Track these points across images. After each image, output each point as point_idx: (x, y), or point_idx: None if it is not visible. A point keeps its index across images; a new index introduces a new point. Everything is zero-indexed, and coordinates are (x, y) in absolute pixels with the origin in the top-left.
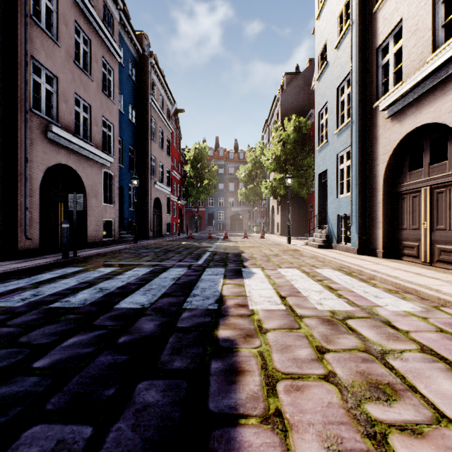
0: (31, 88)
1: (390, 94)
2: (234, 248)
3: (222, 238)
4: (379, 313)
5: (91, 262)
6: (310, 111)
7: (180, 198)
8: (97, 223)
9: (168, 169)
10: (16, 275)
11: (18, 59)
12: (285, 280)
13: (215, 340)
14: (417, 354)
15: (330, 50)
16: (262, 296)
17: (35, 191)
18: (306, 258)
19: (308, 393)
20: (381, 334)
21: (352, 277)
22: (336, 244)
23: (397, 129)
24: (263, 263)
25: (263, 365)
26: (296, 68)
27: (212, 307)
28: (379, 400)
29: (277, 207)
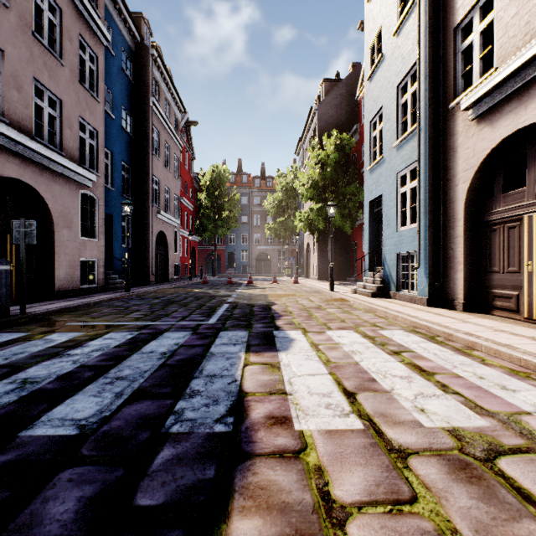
0: None
1: (479, 86)
2: (262, 298)
3: (246, 283)
4: None
5: (46, 322)
6: (354, 126)
7: (193, 233)
8: (72, 264)
9: (176, 195)
10: None
11: None
12: (343, 354)
13: None
14: None
15: (387, 38)
16: (313, 392)
17: None
18: (360, 311)
19: None
20: None
21: (440, 344)
22: (395, 292)
23: (486, 134)
24: (304, 320)
25: None
26: (336, 75)
27: (222, 428)
28: None
29: (314, 245)
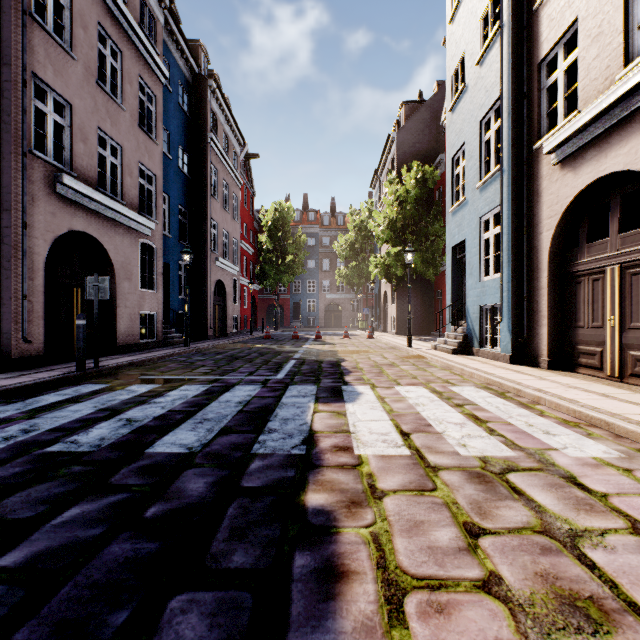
0: (32, 120)
1: (560, 130)
2: (331, 354)
3: (313, 338)
4: (556, 462)
5: (119, 376)
6: (439, 156)
7: (253, 280)
8: (132, 317)
9: (235, 239)
10: (4, 397)
11: (12, 77)
12: (407, 405)
13: (301, 512)
14: (629, 539)
15: (470, 67)
16: (373, 432)
17: (38, 271)
18: (435, 369)
19: (459, 617)
20: (565, 500)
21: (507, 399)
22: (478, 349)
23: (569, 181)
24: (373, 377)
25: (380, 560)
26: (418, 95)
27: (298, 452)
28: (581, 632)
29: (392, 294)
